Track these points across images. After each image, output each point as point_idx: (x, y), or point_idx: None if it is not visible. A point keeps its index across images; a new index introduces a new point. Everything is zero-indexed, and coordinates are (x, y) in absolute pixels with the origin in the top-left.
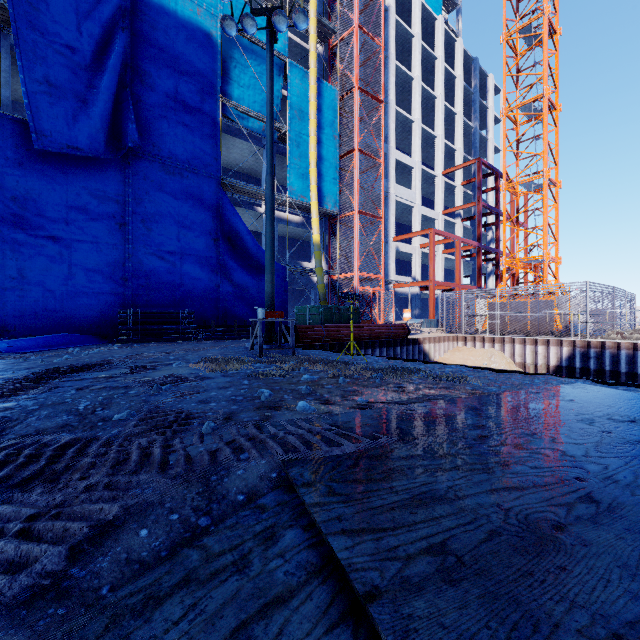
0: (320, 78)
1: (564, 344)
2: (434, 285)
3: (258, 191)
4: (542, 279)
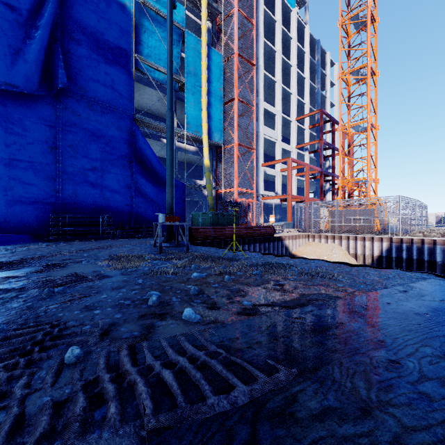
0: (209, 45)
1: (384, 240)
2: (291, 198)
3: (163, 126)
4: (366, 194)
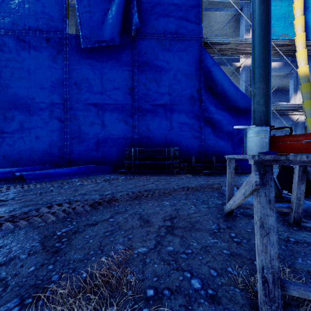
0: None
1: None
2: None
3: (236, 41)
4: None
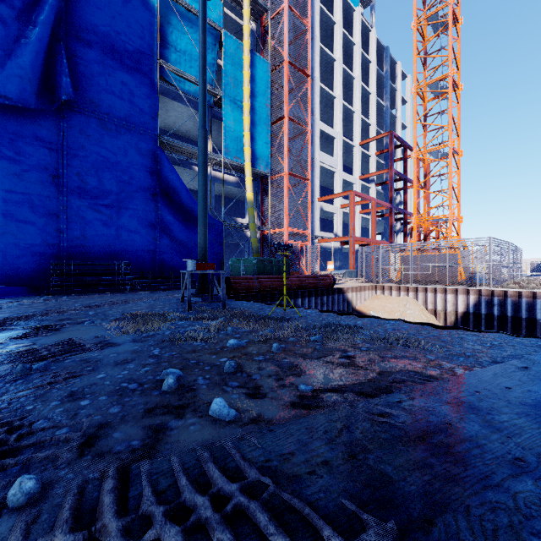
0: (253, 50)
1: (471, 293)
2: (354, 240)
3: (195, 150)
4: (447, 235)
